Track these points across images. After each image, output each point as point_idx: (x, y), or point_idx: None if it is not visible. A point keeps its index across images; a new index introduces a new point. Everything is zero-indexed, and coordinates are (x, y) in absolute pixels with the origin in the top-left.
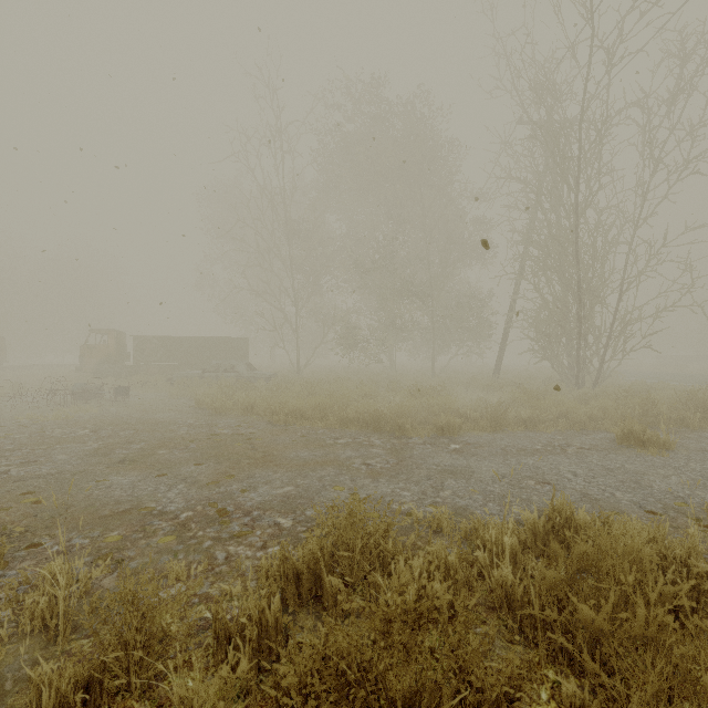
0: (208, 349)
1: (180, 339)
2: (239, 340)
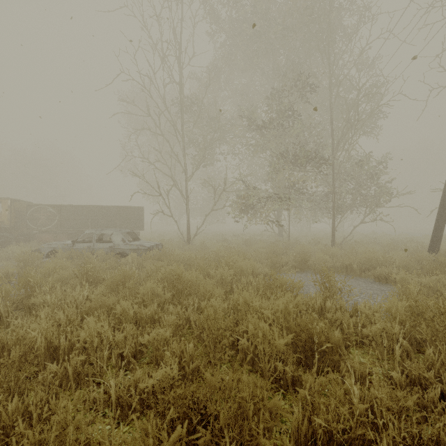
0: (104, 217)
1: (76, 207)
2: (134, 208)
